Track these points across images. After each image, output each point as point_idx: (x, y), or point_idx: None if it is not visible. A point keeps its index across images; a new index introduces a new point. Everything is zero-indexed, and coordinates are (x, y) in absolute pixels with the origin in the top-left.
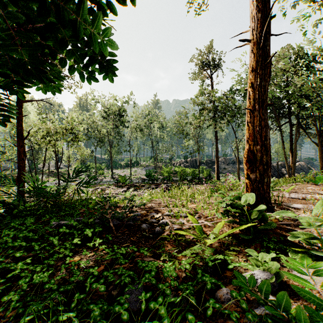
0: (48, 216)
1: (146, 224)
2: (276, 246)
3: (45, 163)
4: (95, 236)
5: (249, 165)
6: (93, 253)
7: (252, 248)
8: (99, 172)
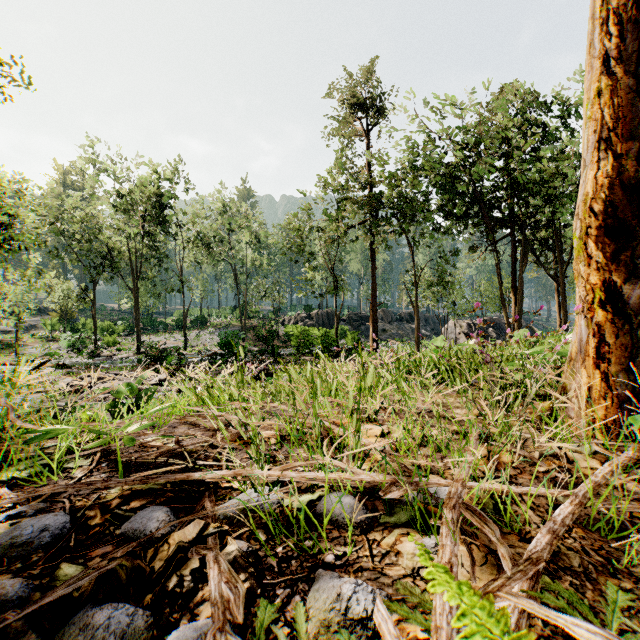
0: None
1: None
2: None
3: None
4: None
5: (611, 245)
6: None
7: None
8: (106, 339)
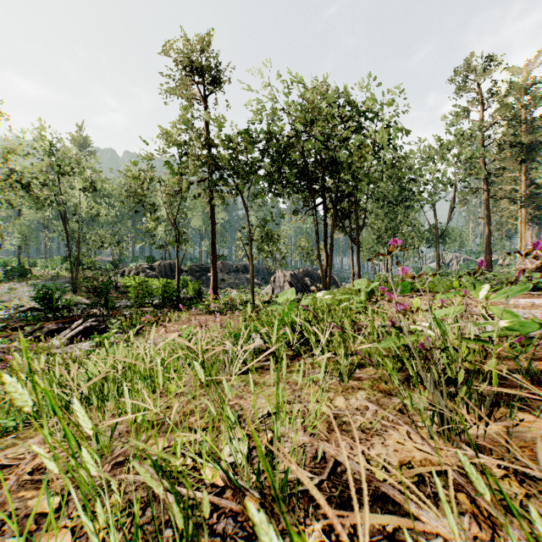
0: None
1: None
2: None
3: None
4: None
5: None
6: None
7: None
8: None
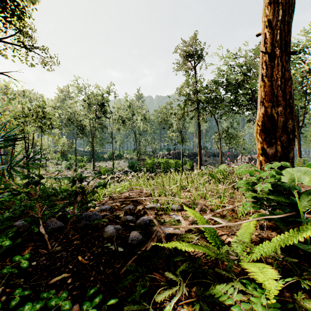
0: None
1: (115, 225)
2: None
3: (14, 152)
4: None
5: (264, 136)
6: None
7: None
8: (80, 164)
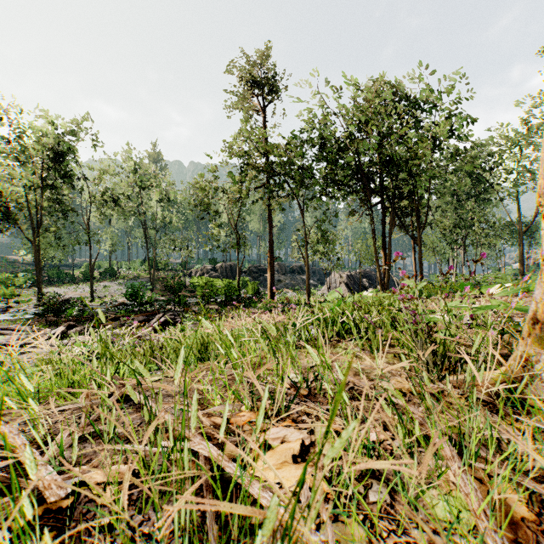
0: None
1: None
2: None
3: None
4: None
5: None
6: None
7: None
8: (2, 291)
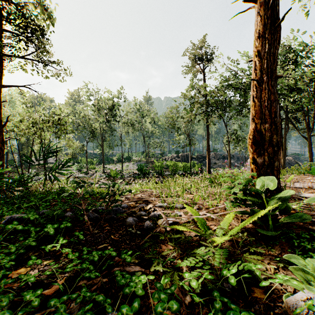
0: (6, 208)
1: (133, 218)
2: (313, 246)
3: (31, 156)
4: (59, 235)
5: (255, 147)
6: (52, 259)
7: (277, 248)
8: (90, 166)
